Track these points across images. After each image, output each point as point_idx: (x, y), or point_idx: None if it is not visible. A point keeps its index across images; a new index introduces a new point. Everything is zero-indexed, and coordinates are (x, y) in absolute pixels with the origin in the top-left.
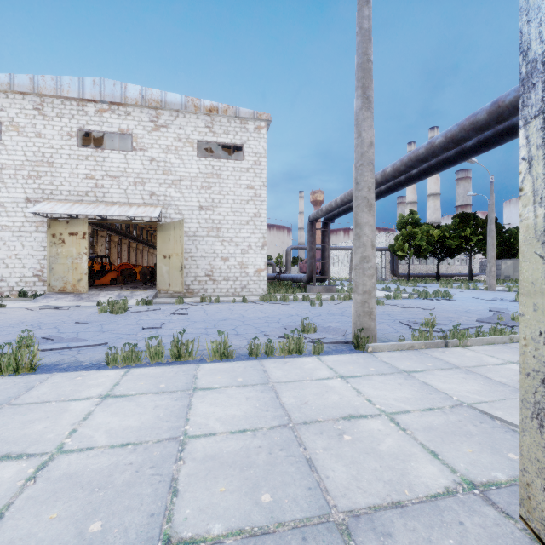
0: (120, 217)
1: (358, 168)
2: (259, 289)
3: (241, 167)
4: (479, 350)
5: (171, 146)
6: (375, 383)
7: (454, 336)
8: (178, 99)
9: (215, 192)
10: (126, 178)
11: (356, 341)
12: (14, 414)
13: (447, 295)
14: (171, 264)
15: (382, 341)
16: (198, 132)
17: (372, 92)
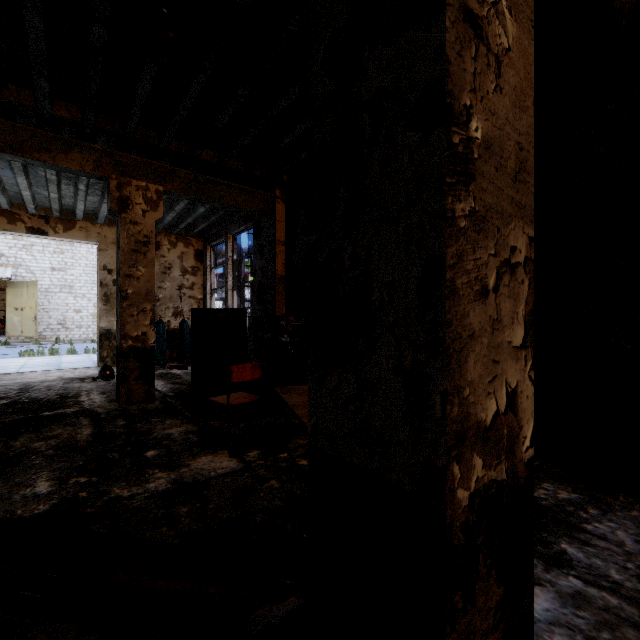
0: None
1: None
2: None
3: None
4: None
5: None
6: None
7: None
8: None
9: (68, 257)
10: None
11: None
12: (2, 361)
13: None
14: (24, 315)
15: None
16: None
17: None
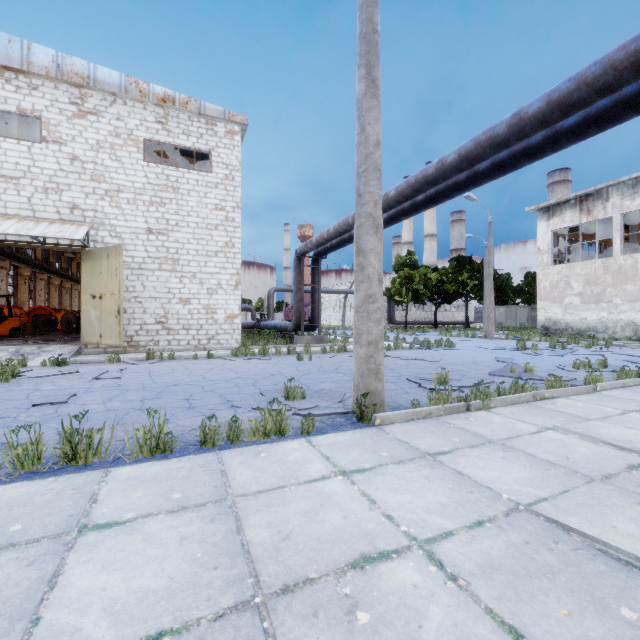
0: (20, 237)
1: (362, 174)
2: (232, 340)
3: (207, 181)
4: (505, 413)
5: (104, 143)
6: (393, 480)
7: (476, 397)
8: (115, 77)
9: (171, 210)
10: (30, 181)
11: (359, 411)
12: None
13: (450, 345)
14: (103, 307)
15: (391, 408)
16: (146, 128)
17: (379, 74)
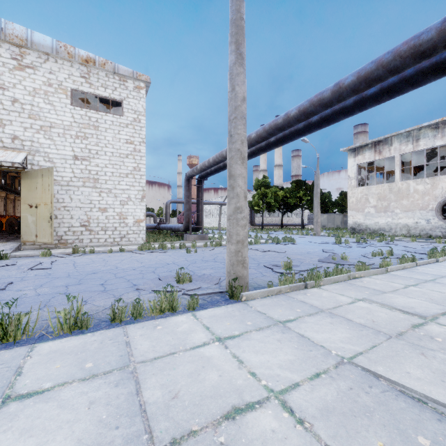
0: None
1: (232, 120)
2: (138, 238)
3: (120, 122)
4: (330, 289)
5: (39, 90)
6: (255, 343)
7: (311, 278)
8: (48, 41)
9: (92, 143)
10: None
11: (231, 291)
12: None
13: (292, 240)
14: (38, 214)
15: (253, 287)
16: (73, 80)
17: (245, 50)
